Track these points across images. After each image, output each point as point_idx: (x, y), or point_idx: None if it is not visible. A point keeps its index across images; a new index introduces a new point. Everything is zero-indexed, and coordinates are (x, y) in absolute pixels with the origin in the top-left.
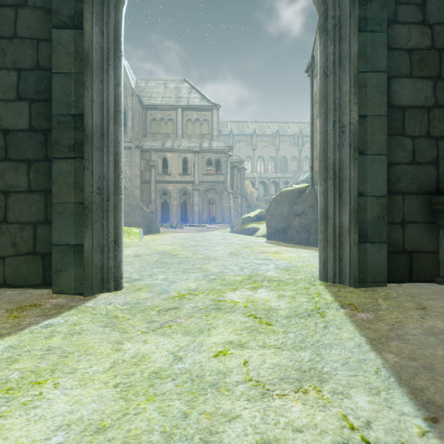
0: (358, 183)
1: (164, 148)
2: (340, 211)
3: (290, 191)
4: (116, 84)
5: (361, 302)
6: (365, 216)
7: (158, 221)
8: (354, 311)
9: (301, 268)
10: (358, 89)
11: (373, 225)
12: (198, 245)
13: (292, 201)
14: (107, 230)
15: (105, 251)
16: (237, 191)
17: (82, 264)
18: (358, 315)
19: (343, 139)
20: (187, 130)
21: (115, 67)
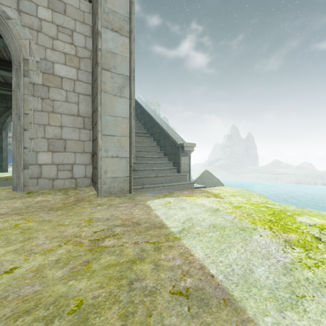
0: None
1: None
2: None
3: None
4: (7, 141)
5: None
6: None
7: None
8: None
9: None
10: None
11: None
12: None
13: None
14: (6, 163)
15: (5, 166)
16: None
17: (2, 168)
18: None
19: None
20: None
21: (7, 138)
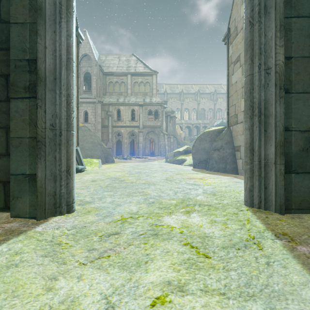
0: (284, 119)
1: (118, 102)
2: (266, 145)
3: (210, 131)
4: (68, 35)
5: (295, 231)
6: (290, 148)
7: (114, 154)
8: (291, 243)
9: (225, 193)
10: (284, 32)
11: (297, 157)
12: (141, 172)
13: (212, 139)
14: (60, 161)
15: (58, 179)
16: (170, 132)
17: (35, 191)
18: (298, 248)
19: (268, 79)
20: (135, 90)
21: (67, 21)
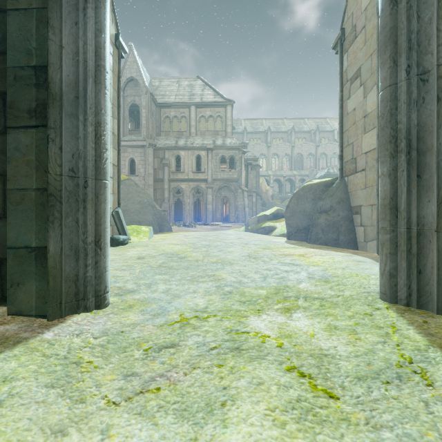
0: None
1: (178, 145)
2: (420, 200)
3: (314, 185)
4: (97, 29)
5: None
6: None
7: (171, 220)
8: None
9: (345, 279)
10: None
11: None
12: (210, 245)
13: (316, 196)
14: (85, 227)
15: (82, 256)
16: (252, 188)
17: (46, 275)
18: None
19: (425, 91)
20: (201, 128)
21: (96, 7)
